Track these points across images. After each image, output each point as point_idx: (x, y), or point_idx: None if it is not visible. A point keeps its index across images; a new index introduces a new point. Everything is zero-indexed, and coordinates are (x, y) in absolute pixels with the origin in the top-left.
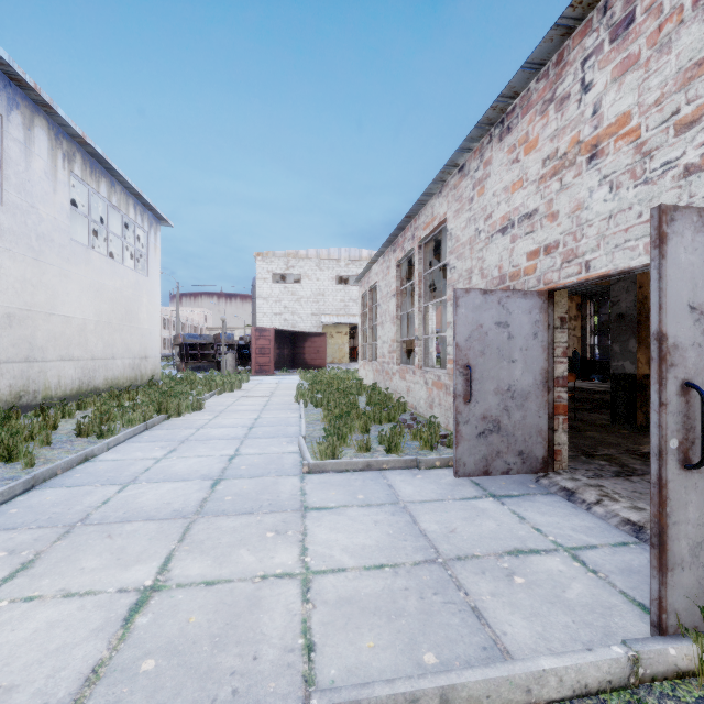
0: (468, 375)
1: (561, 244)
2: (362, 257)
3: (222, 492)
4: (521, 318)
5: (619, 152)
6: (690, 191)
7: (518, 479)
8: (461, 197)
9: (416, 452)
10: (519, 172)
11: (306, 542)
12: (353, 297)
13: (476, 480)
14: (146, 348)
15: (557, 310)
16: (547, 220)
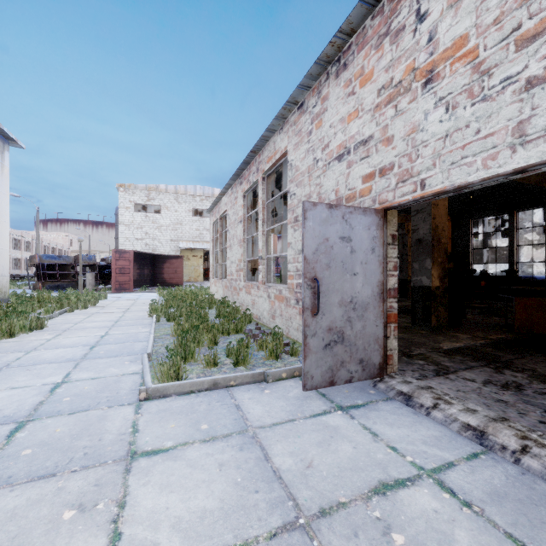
0: (315, 288)
1: (396, 166)
2: (214, 195)
3: (22, 442)
4: (362, 233)
5: (456, 74)
6: (532, 104)
7: (358, 384)
8: (300, 131)
9: (262, 363)
10: (355, 103)
11: (121, 522)
12: (207, 227)
13: (322, 390)
14: None
15: (389, 228)
16: (382, 145)
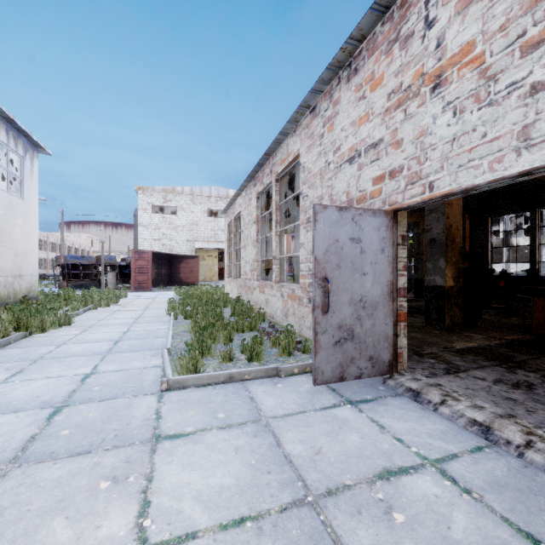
0: (325, 287)
1: (405, 168)
2: (229, 196)
3: (60, 424)
4: (371, 234)
5: (463, 79)
6: (537, 108)
7: (368, 381)
8: (313, 134)
9: (275, 359)
10: (366, 107)
11: (149, 492)
12: (222, 227)
13: (332, 385)
14: (21, 266)
15: (399, 229)
16: (392, 148)
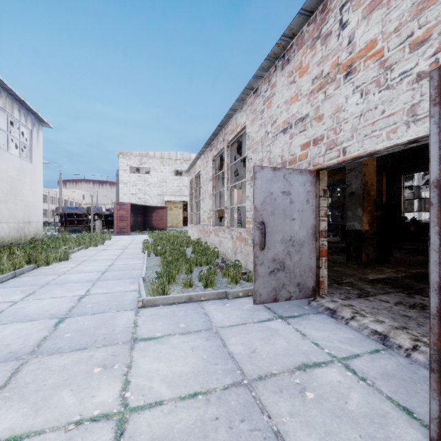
0: (262, 229)
1: (325, 137)
2: (191, 159)
3: (64, 329)
4: (299, 189)
5: (368, 68)
6: (421, 92)
7: (296, 302)
8: (255, 110)
9: (225, 286)
10: (296, 89)
11: (129, 375)
12: (185, 184)
13: (268, 305)
14: (30, 215)
15: (321, 184)
16: (315, 121)
